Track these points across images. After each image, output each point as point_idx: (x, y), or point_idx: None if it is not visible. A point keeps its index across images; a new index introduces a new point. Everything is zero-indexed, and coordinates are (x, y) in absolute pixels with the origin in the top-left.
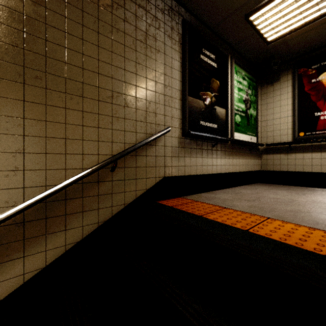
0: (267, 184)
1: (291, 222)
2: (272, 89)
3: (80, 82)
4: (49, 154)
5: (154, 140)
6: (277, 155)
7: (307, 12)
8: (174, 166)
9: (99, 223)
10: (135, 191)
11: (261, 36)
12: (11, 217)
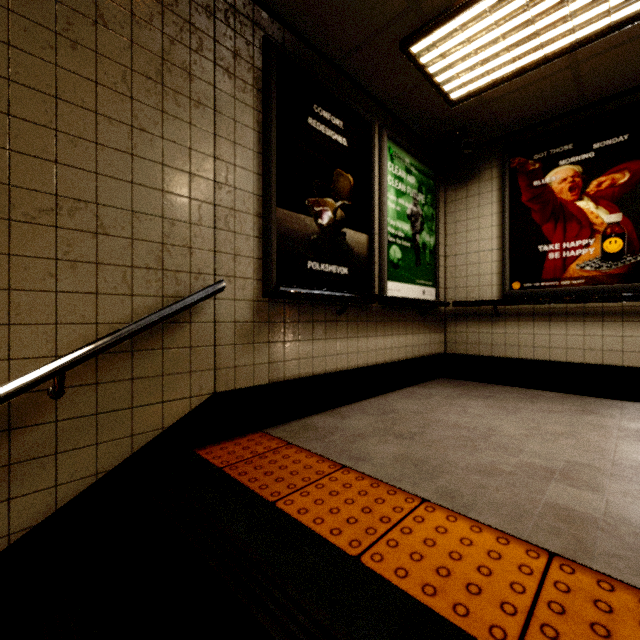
0: (455, 382)
1: (467, 515)
2: (464, 195)
3: None
4: None
5: (186, 310)
6: (474, 324)
7: (520, 49)
8: (243, 365)
9: (11, 535)
10: (129, 437)
11: (437, 88)
12: None
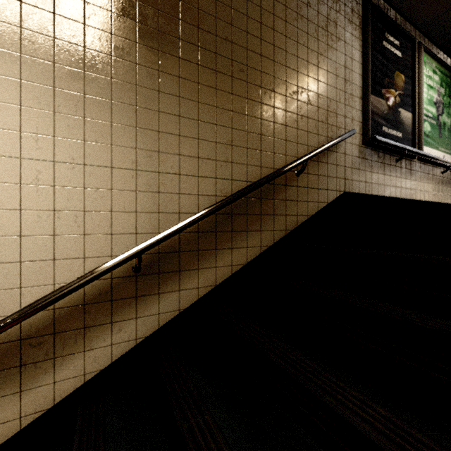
0: None
1: None
2: None
3: (271, 76)
4: (249, 149)
5: (334, 145)
6: None
7: None
8: (355, 180)
9: (286, 231)
10: (317, 202)
11: None
12: (233, 201)
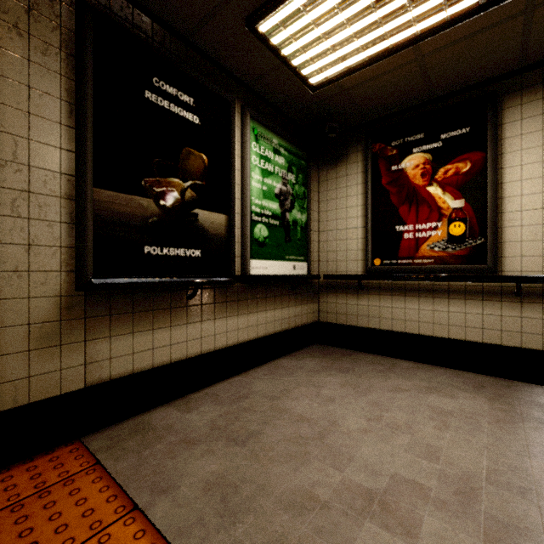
0: (326, 349)
1: None
2: (334, 175)
3: None
4: None
5: None
6: (343, 295)
7: (367, 37)
8: (43, 372)
9: None
10: None
11: (294, 72)
12: None
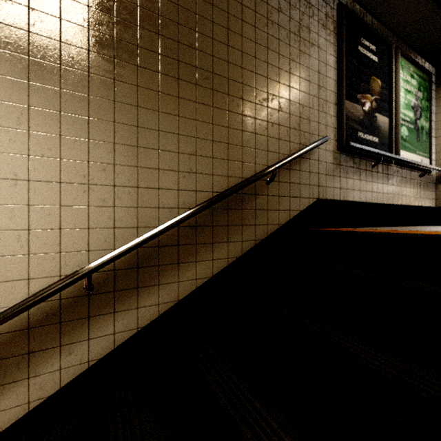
0: None
1: None
2: None
3: (239, 83)
4: (215, 158)
5: (308, 152)
6: None
7: None
8: (329, 187)
9: (255, 241)
10: (288, 211)
11: None
12: (194, 214)
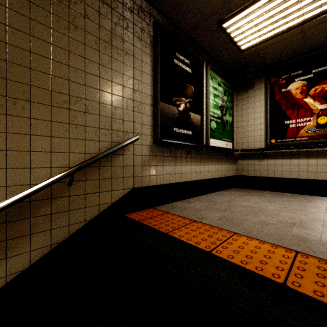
0: (242, 189)
1: (256, 238)
2: (246, 96)
3: (26, 84)
4: None
5: (121, 149)
6: (252, 160)
7: (277, 24)
8: (145, 175)
9: (52, 245)
10: (98, 205)
11: (235, 44)
12: None
